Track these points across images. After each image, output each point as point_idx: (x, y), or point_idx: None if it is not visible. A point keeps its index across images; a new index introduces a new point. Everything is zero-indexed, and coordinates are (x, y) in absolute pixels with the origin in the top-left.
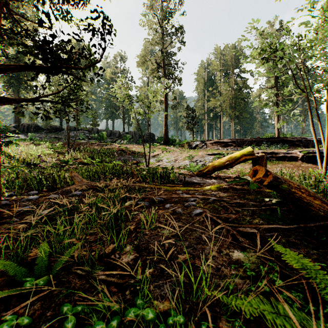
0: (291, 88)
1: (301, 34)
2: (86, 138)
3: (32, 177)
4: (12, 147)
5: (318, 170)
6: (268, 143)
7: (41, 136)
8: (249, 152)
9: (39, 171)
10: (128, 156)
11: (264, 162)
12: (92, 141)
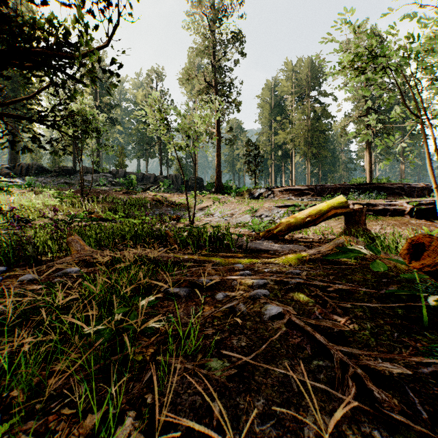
0: (397, 112)
1: (412, 33)
2: (108, 184)
3: (2, 243)
4: (0, 196)
5: (437, 229)
6: (359, 191)
7: (46, 180)
8: (341, 204)
9: (30, 231)
10: (166, 208)
11: (363, 218)
12: (117, 188)
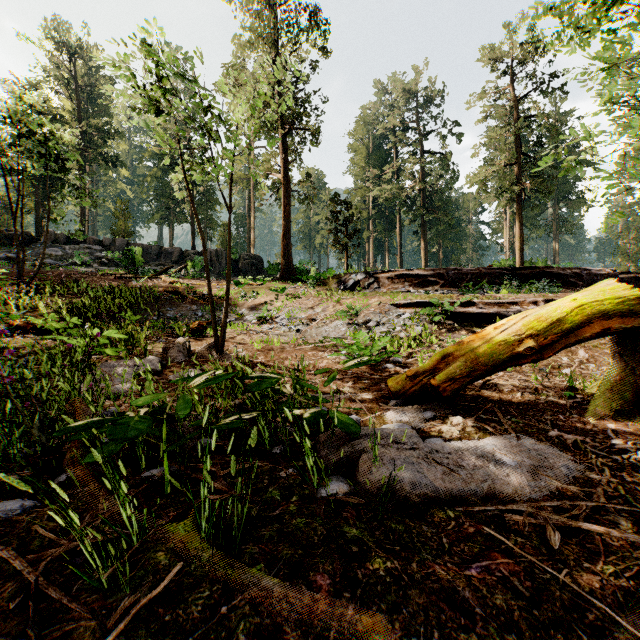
0: None
1: None
2: (95, 263)
3: None
4: None
5: None
6: (516, 280)
7: None
8: (624, 305)
9: None
10: (190, 306)
11: None
12: (107, 270)
